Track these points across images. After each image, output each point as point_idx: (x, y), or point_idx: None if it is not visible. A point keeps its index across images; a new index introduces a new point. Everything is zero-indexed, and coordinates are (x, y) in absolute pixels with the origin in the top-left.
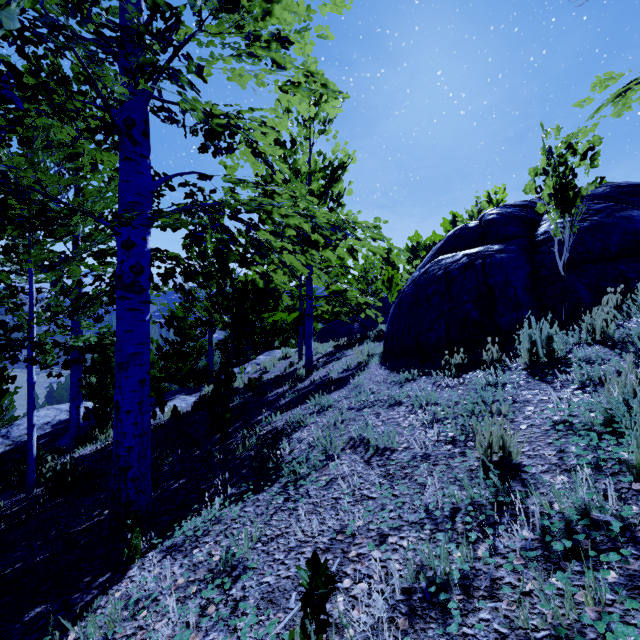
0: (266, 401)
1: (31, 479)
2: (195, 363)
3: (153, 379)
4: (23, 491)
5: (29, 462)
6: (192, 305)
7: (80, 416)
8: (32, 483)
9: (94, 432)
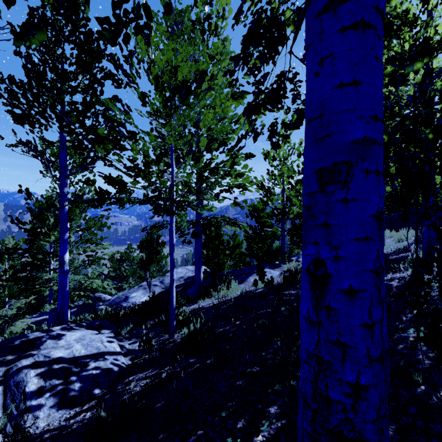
0: (390, 286)
1: (172, 325)
2: (270, 245)
3: (242, 254)
4: (167, 331)
5: (170, 310)
6: (270, 199)
7: (200, 275)
8: (172, 329)
9: (208, 288)
